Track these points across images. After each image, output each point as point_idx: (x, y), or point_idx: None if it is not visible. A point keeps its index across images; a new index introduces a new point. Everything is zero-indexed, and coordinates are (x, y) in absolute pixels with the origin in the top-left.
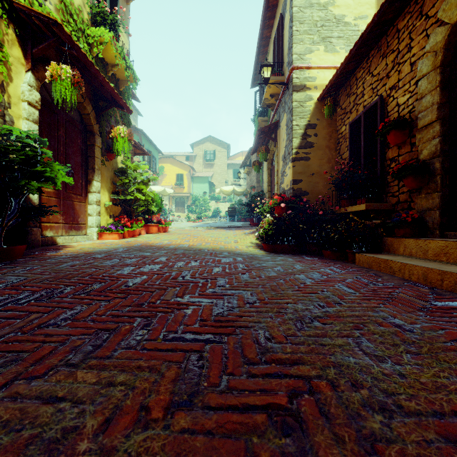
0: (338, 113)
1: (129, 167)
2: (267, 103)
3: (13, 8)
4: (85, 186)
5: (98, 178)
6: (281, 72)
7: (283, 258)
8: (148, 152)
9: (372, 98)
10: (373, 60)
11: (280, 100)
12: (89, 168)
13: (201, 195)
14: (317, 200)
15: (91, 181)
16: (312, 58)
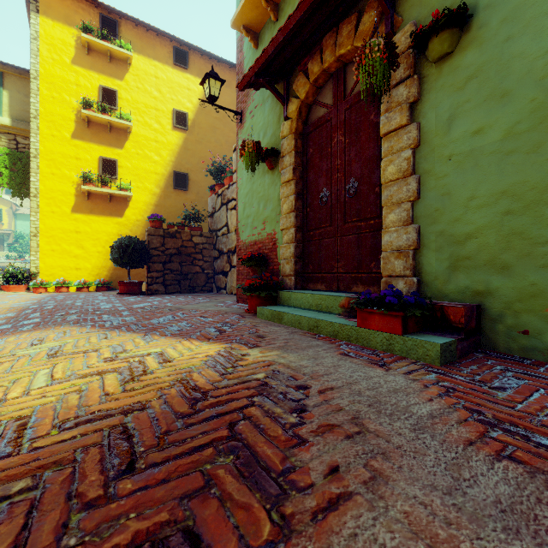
0: None
1: None
2: None
3: None
4: None
5: None
6: None
7: None
8: None
9: None
10: None
11: None
12: None
13: (28, 233)
14: None
15: None
16: None
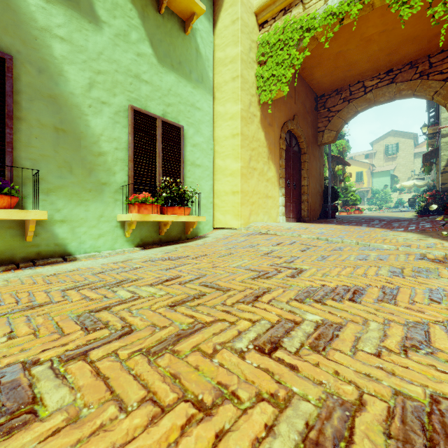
0: None
1: (347, 186)
2: (431, 136)
3: (327, 154)
4: None
5: None
6: (437, 123)
7: None
8: None
9: None
10: None
11: (438, 136)
12: None
13: (382, 188)
14: None
15: None
16: None
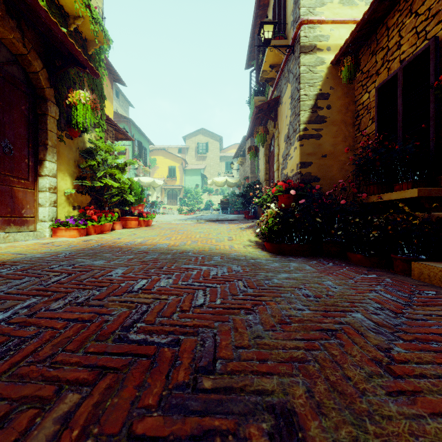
0: (356, 80)
1: (99, 147)
2: (265, 78)
3: None
4: (34, 168)
5: (52, 158)
6: (284, 35)
7: (297, 264)
8: (138, 143)
9: (416, 46)
10: None
11: (282, 70)
12: (40, 145)
13: (194, 187)
14: (336, 186)
15: (42, 161)
16: (324, 13)
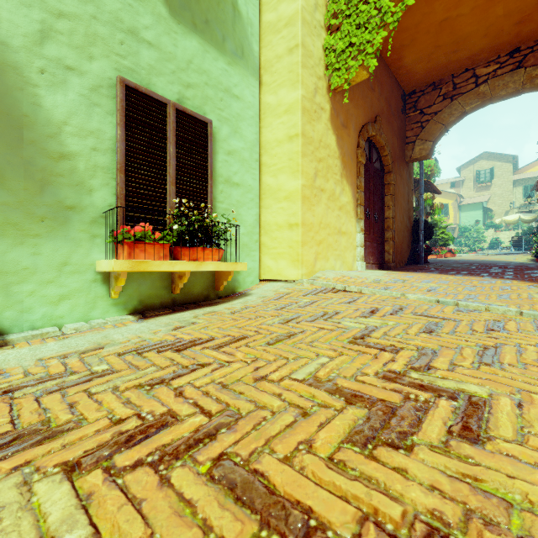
0: None
1: (436, 221)
2: None
3: None
4: None
5: None
6: None
7: None
8: None
9: None
10: None
11: None
12: None
13: (472, 224)
14: None
15: None
16: None
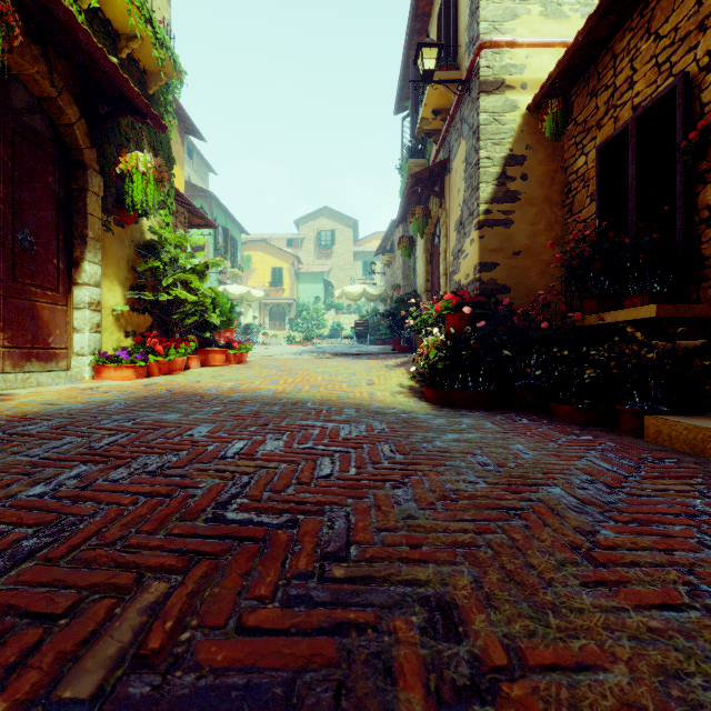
0: (567, 135)
1: (165, 239)
2: (426, 130)
3: None
4: (66, 272)
5: (94, 257)
6: (455, 64)
7: (473, 420)
8: (224, 230)
9: (656, 86)
10: (658, 5)
11: (452, 118)
12: (75, 237)
13: (312, 302)
14: (534, 300)
15: (78, 262)
16: (517, 30)
